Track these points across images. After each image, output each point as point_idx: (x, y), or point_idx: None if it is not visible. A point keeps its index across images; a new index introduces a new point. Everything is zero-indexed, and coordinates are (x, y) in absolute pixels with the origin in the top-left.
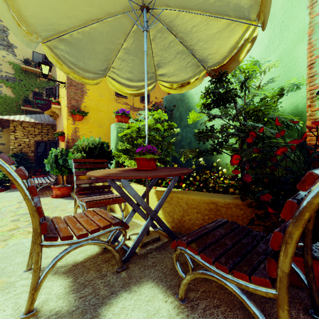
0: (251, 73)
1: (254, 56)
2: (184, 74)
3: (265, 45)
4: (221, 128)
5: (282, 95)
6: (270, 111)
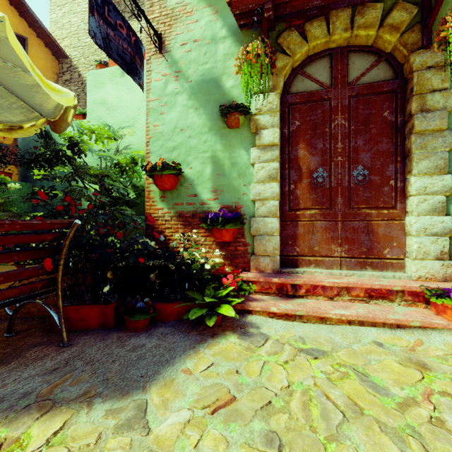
0: (102, 135)
1: (128, 114)
2: (10, 115)
3: (137, 107)
4: (63, 190)
5: (136, 164)
6: (104, 179)
